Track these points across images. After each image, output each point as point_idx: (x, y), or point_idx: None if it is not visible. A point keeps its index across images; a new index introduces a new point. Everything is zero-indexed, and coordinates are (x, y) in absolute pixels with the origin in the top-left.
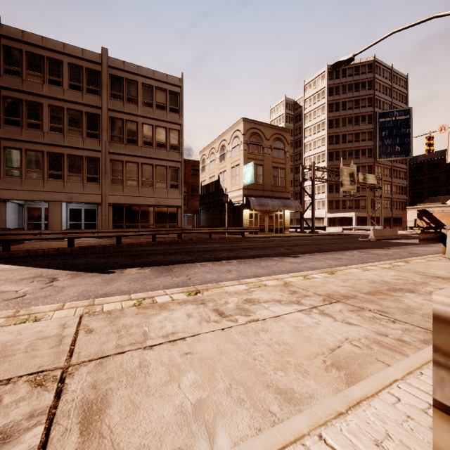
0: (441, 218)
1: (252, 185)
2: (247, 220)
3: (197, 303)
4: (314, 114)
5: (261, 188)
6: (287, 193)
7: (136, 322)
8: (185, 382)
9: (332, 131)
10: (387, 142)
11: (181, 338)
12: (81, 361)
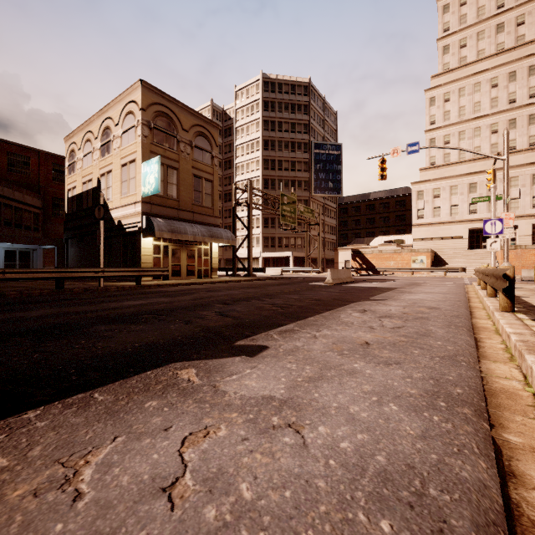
0: (371, 259)
1: (159, 198)
2: (150, 256)
3: None
4: (247, 130)
5: (175, 205)
6: (215, 218)
7: None
8: None
9: (267, 153)
10: (322, 176)
11: None
12: None
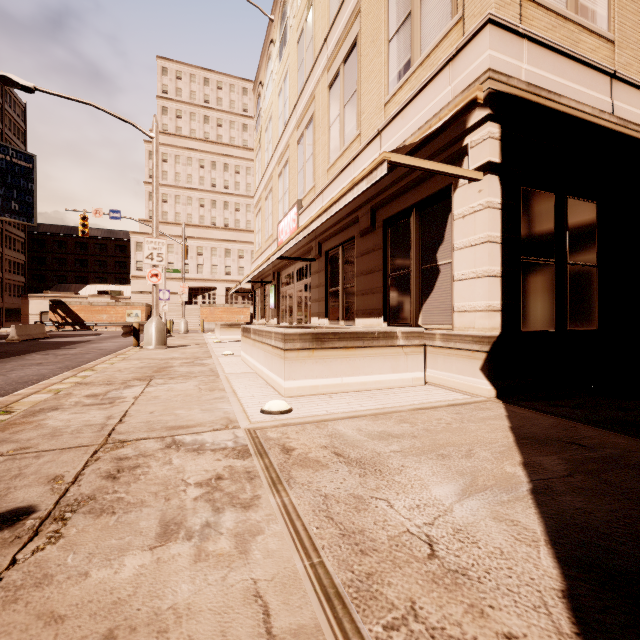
0: (79, 311)
1: None
2: None
3: (48, 411)
4: None
5: None
6: None
7: (46, 431)
8: (183, 412)
9: None
10: None
11: (125, 414)
12: (102, 440)
